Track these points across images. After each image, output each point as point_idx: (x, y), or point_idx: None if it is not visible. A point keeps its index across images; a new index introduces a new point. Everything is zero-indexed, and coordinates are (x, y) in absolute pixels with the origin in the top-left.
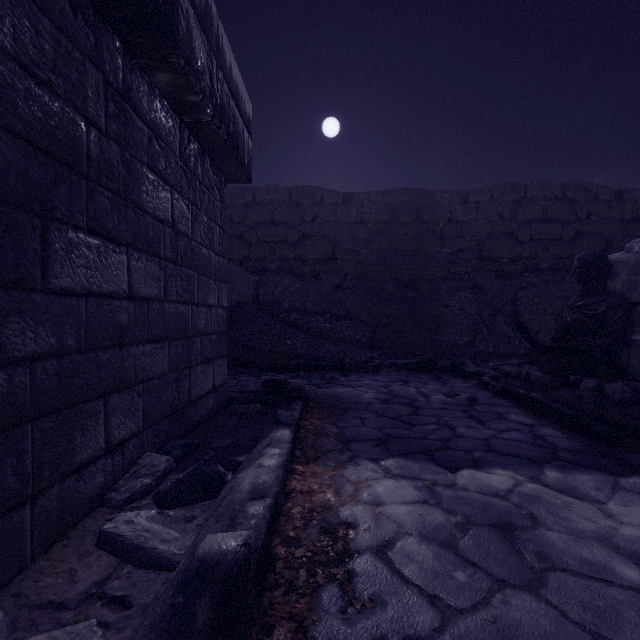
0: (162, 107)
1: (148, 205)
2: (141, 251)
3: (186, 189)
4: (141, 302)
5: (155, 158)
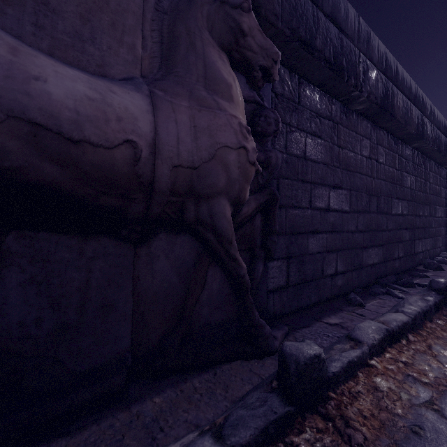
0: (443, 170)
1: (442, 196)
2: (441, 207)
3: (446, 186)
4: (441, 218)
5: (442, 184)
